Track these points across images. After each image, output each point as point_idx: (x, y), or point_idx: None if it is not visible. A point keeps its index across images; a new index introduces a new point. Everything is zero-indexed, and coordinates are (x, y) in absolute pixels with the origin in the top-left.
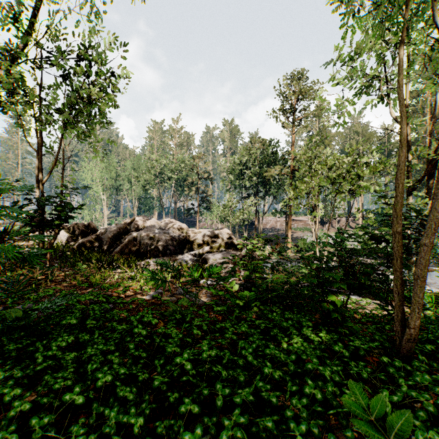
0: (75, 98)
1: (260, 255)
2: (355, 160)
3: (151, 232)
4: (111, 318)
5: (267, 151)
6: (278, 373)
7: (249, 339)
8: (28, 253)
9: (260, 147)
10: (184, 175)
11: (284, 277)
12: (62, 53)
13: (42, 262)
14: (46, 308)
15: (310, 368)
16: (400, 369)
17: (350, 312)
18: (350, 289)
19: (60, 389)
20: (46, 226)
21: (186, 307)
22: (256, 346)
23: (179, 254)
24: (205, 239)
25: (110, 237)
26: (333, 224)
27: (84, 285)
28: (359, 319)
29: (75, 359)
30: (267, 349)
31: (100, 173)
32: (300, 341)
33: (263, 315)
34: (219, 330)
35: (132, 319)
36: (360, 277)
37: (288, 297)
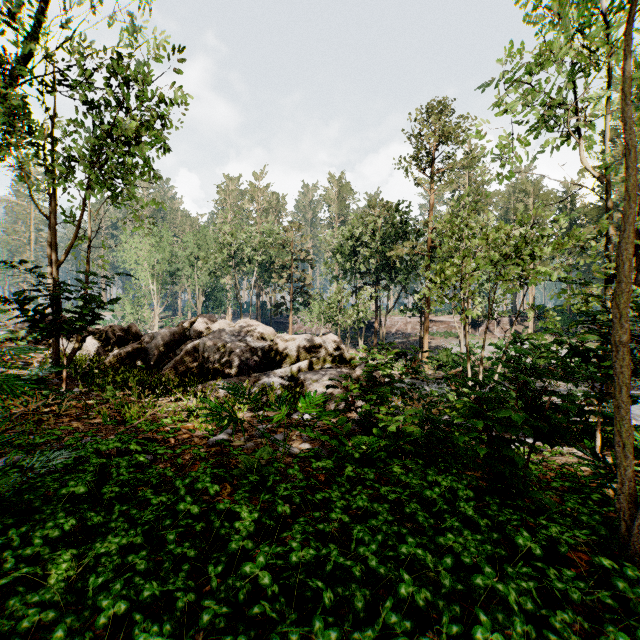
0: (104, 137)
1: (386, 376)
2: (526, 232)
3: (220, 340)
4: (147, 480)
5: (392, 220)
6: (424, 594)
7: (370, 523)
8: (2, 377)
9: (383, 214)
10: (271, 256)
11: (423, 412)
12: (86, 70)
13: (55, 384)
14: (33, 469)
15: (480, 584)
16: (633, 581)
17: (533, 471)
18: (536, 435)
19: (36, 624)
20: (61, 331)
21: (269, 460)
22: (383, 539)
23: (262, 372)
24: (301, 349)
25: (160, 347)
26: (489, 327)
27: (111, 422)
28: (546, 481)
29: (75, 559)
30: (402, 545)
31: (148, 253)
32: (456, 526)
33: (391, 474)
34: (321, 500)
35: (178, 484)
36: (553, 416)
37: (430, 443)
